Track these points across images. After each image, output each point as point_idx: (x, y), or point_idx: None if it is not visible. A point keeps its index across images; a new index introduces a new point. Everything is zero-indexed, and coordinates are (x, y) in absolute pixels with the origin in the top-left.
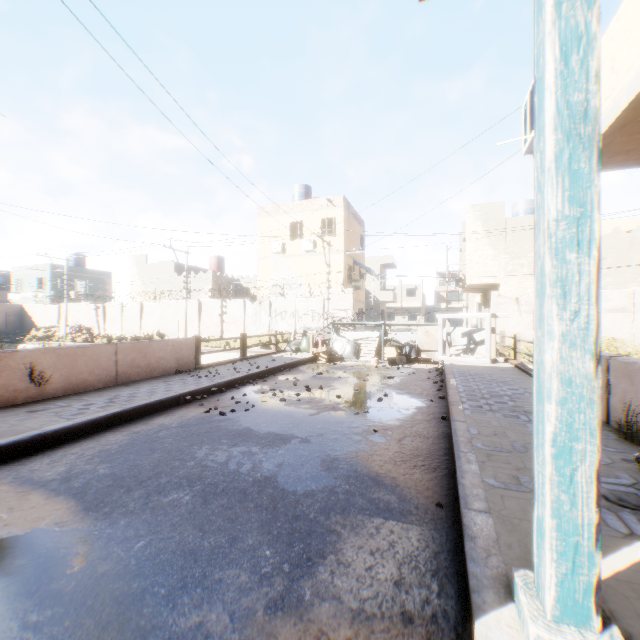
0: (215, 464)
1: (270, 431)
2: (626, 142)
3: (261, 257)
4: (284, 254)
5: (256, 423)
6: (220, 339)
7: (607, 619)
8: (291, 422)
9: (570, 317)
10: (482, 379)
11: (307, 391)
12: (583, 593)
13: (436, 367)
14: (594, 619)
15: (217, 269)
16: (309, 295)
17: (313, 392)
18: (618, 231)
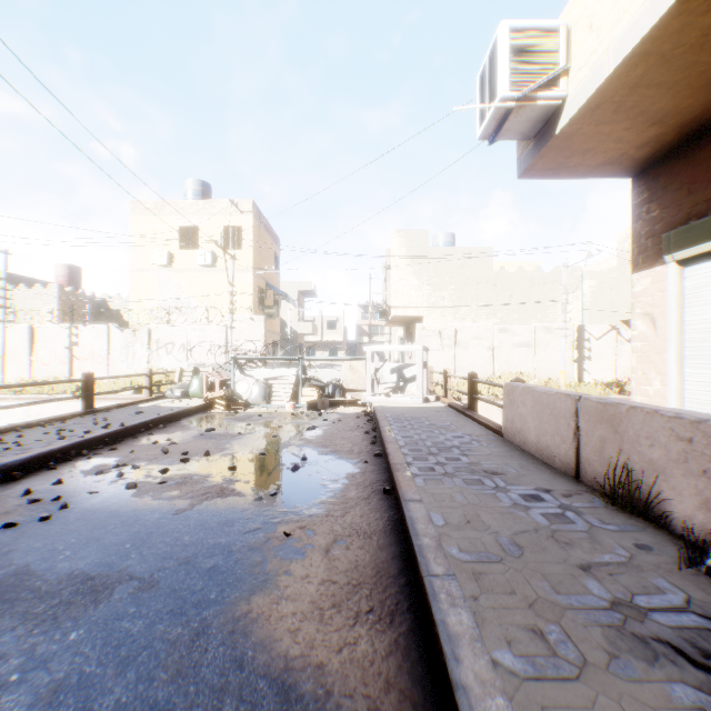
0: None
1: (75, 570)
2: (591, 136)
3: (137, 269)
4: (171, 267)
5: (51, 551)
6: (40, 383)
7: None
8: (132, 537)
9: None
10: (421, 425)
11: (183, 462)
12: None
13: (365, 410)
14: None
15: (69, 283)
16: (207, 322)
17: (193, 463)
18: (523, 270)
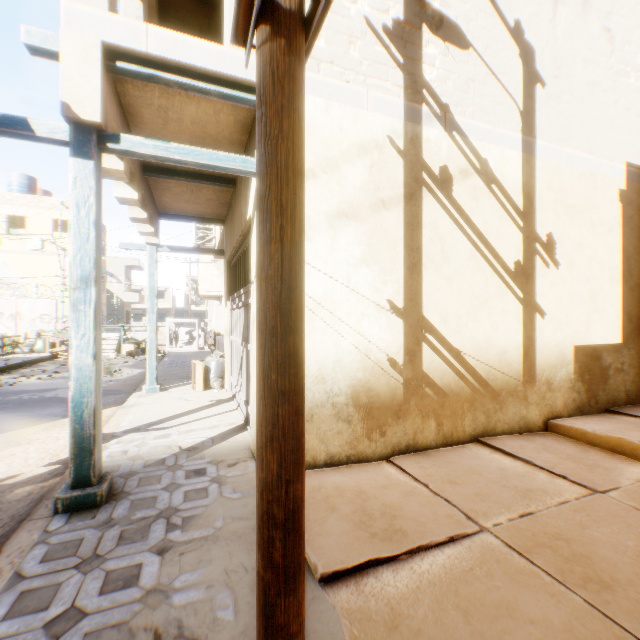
0: (16, 399)
1: (42, 389)
2: None
3: None
4: None
5: (28, 388)
6: None
7: (160, 384)
8: (55, 385)
9: (152, 327)
10: (185, 357)
11: (59, 374)
12: (154, 379)
13: (164, 355)
14: (156, 383)
15: None
16: (38, 296)
17: (64, 374)
18: None
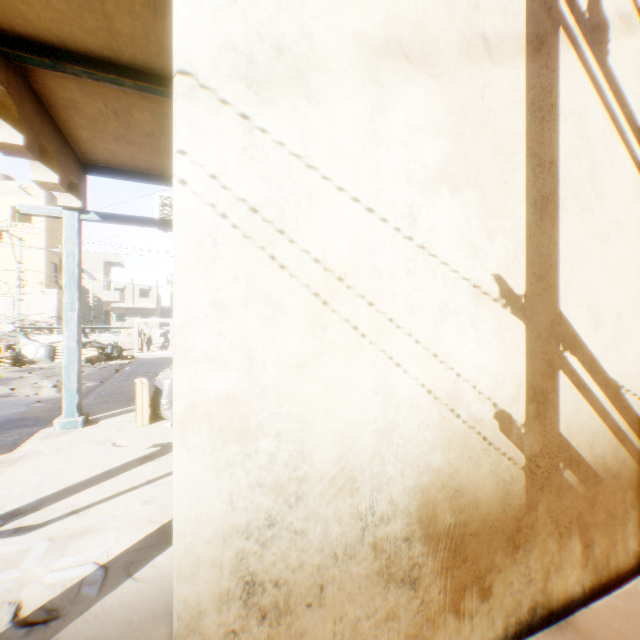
0: None
1: None
2: None
3: None
4: None
5: None
6: None
7: (86, 415)
8: None
9: (71, 331)
10: (152, 365)
11: None
12: (75, 408)
13: (131, 361)
14: (78, 414)
15: None
16: None
17: None
18: None
